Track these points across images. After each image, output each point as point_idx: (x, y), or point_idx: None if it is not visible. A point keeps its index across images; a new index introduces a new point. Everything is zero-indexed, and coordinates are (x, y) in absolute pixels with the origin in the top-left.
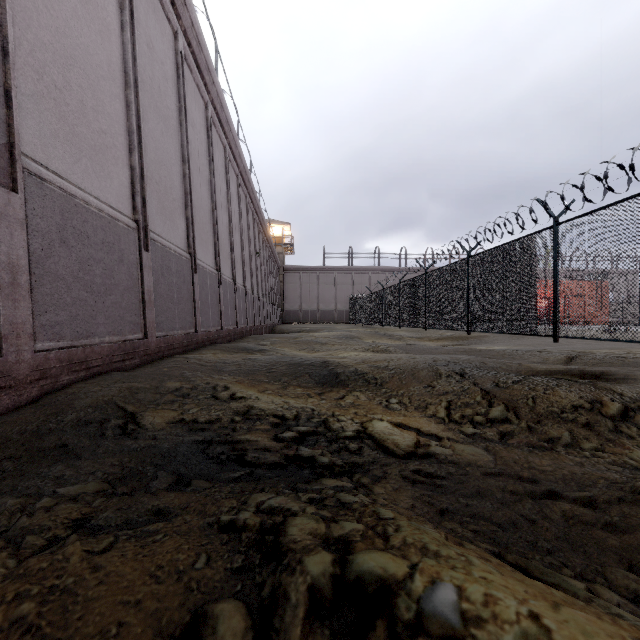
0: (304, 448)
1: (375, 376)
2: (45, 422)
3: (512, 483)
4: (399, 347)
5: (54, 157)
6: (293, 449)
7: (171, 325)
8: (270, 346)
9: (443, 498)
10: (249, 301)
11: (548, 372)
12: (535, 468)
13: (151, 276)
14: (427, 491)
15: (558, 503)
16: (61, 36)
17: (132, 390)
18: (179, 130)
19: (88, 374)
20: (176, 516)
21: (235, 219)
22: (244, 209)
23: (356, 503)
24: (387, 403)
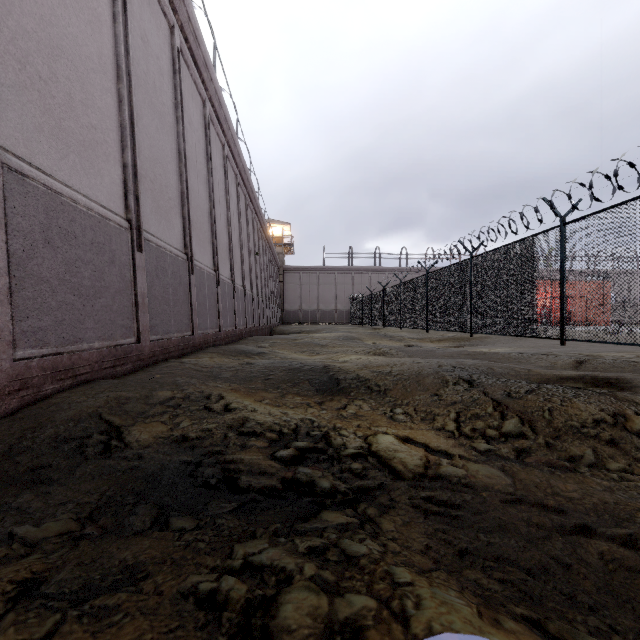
0: (303, 470)
1: (378, 383)
2: (19, 440)
3: (537, 514)
4: (401, 349)
5: (38, 152)
6: (291, 471)
7: (166, 328)
8: (269, 348)
9: (461, 534)
10: (248, 302)
11: (559, 379)
12: (560, 494)
13: (145, 278)
14: (442, 525)
15: (593, 542)
16: (46, 25)
17: (120, 401)
18: (175, 127)
19: (75, 382)
20: (146, 577)
21: (234, 219)
22: (243, 209)
23: (364, 557)
24: (392, 414)
